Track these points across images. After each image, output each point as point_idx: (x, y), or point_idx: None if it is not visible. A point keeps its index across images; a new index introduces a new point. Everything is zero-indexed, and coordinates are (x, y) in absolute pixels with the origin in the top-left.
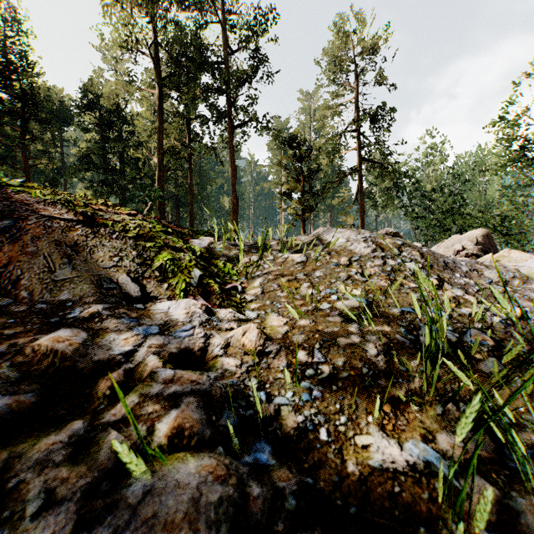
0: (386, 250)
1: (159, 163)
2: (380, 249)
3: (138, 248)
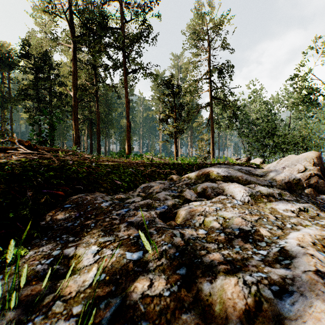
0: None
1: (74, 96)
2: None
3: None
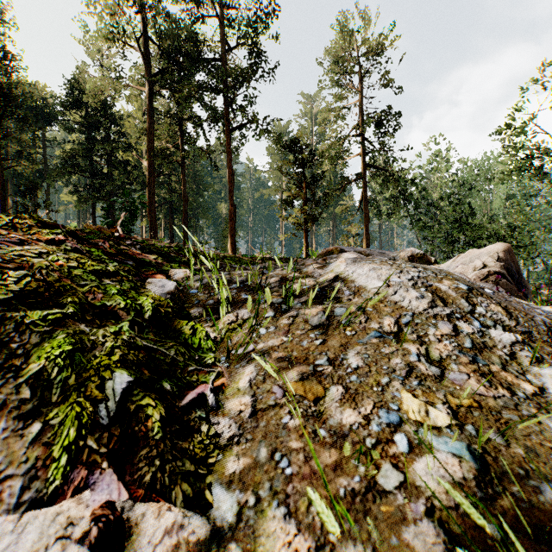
0: (448, 301)
1: (150, 167)
2: (439, 299)
3: (5, 326)
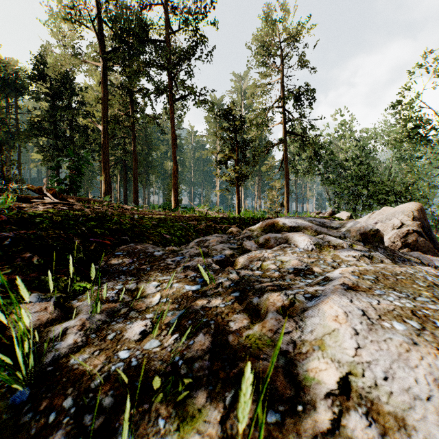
0: None
1: (104, 131)
2: None
3: None
